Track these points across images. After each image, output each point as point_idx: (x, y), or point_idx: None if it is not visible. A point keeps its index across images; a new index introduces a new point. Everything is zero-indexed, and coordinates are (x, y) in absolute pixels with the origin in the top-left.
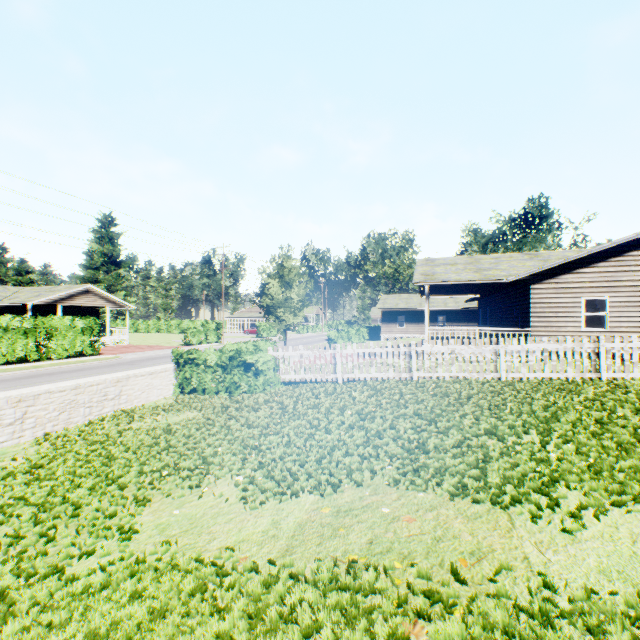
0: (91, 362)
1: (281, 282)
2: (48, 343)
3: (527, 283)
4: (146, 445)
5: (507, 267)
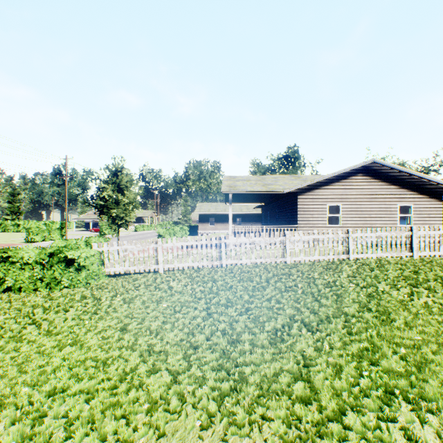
0: None
1: (114, 187)
2: None
3: (295, 194)
4: None
5: (283, 183)
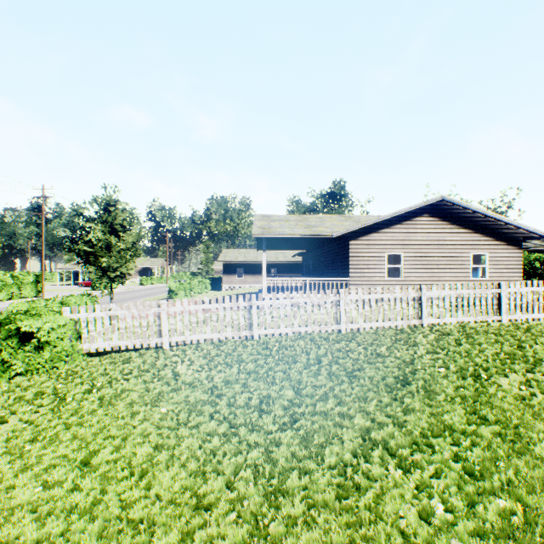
0: None
1: (105, 227)
2: None
3: (346, 239)
4: None
5: (330, 225)
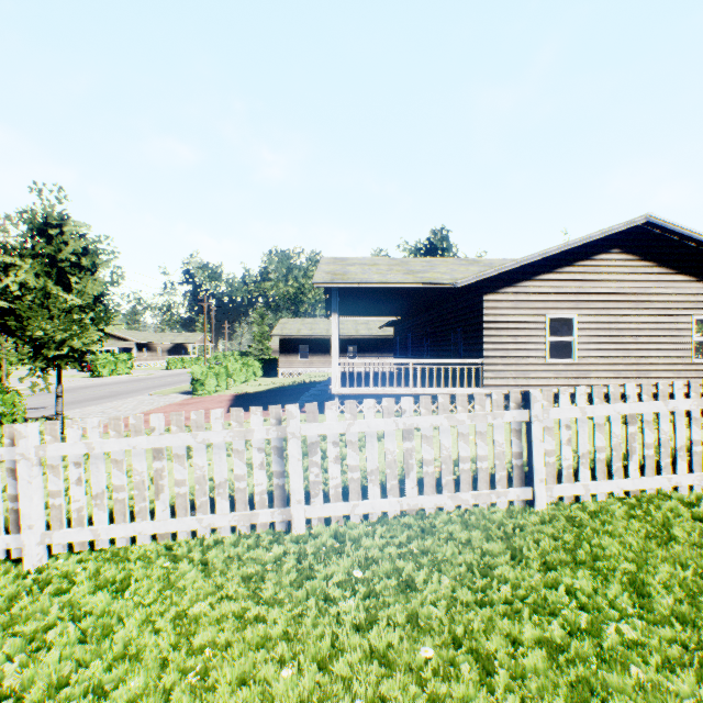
0: None
1: (41, 266)
2: None
3: (477, 293)
4: None
5: (448, 270)
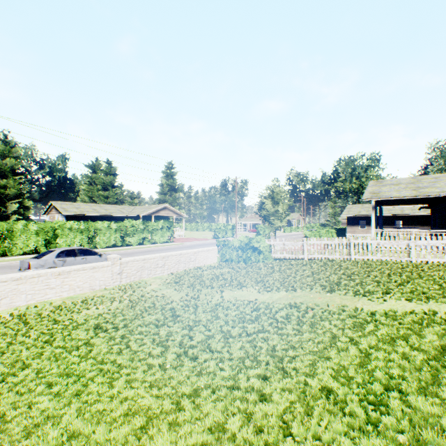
0: (171, 246)
1: (272, 201)
2: (152, 235)
3: None
4: (214, 278)
5: (442, 185)
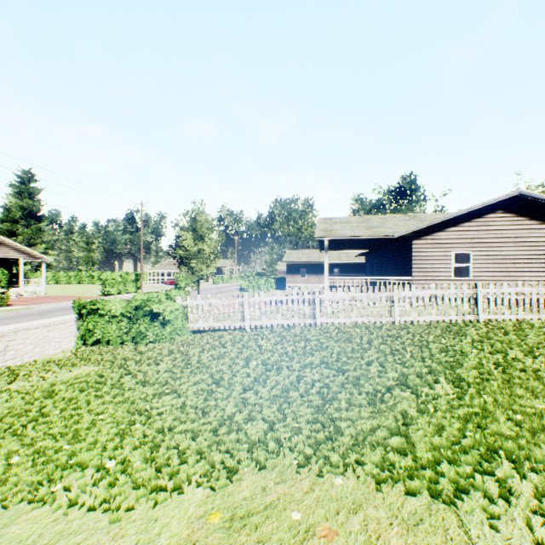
0: None
1: (194, 235)
2: None
3: (409, 239)
4: (12, 415)
5: (392, 225)
